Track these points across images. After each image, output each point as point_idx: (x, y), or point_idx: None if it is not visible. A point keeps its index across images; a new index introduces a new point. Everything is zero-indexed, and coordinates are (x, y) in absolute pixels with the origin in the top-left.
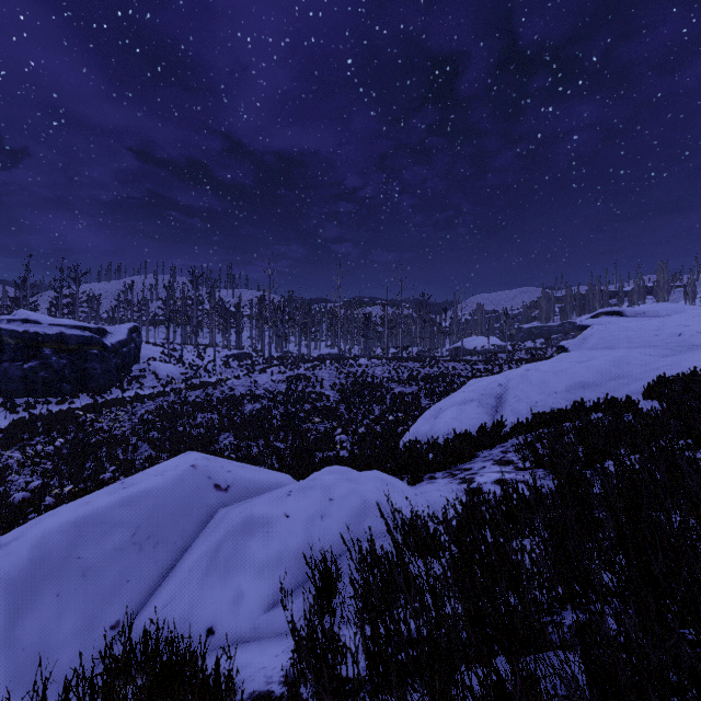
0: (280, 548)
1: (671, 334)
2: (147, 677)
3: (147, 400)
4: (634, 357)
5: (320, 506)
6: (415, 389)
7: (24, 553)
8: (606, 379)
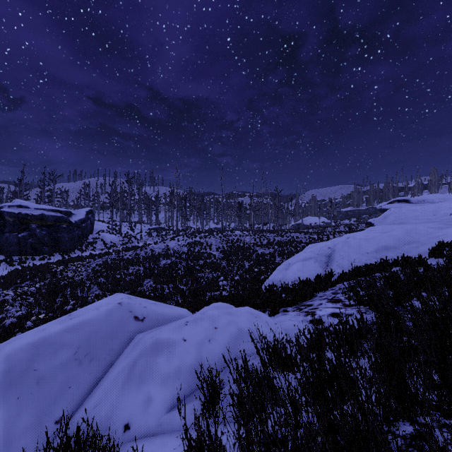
0: (179, 363)
1: (445, 214)
2: None
3: (97, 257)
4: (421, 229)
5: (208, 333)
6: (272, 250)
7: None
8: (402, 244)
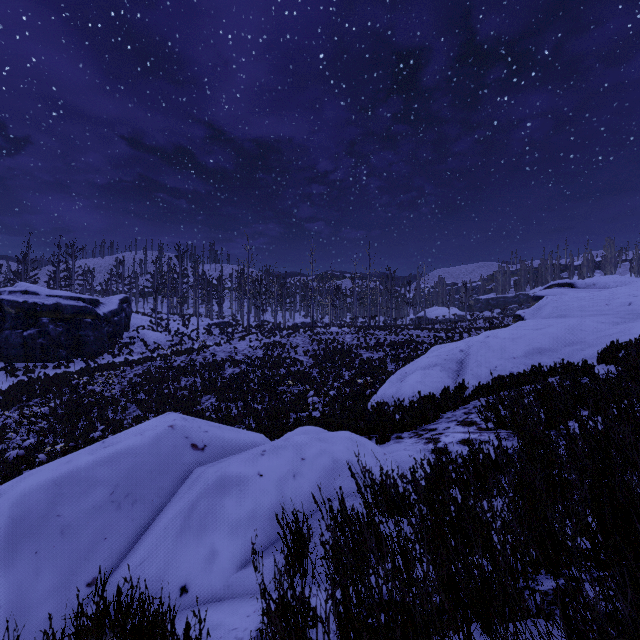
0: (254, 506)
1: (622, 303)
2: (117, 639)
3: (136, 365)
4: (588, 325)
5: (292, 465)
6: (382, 355)
7: (5, 511)
8: (561, 345)
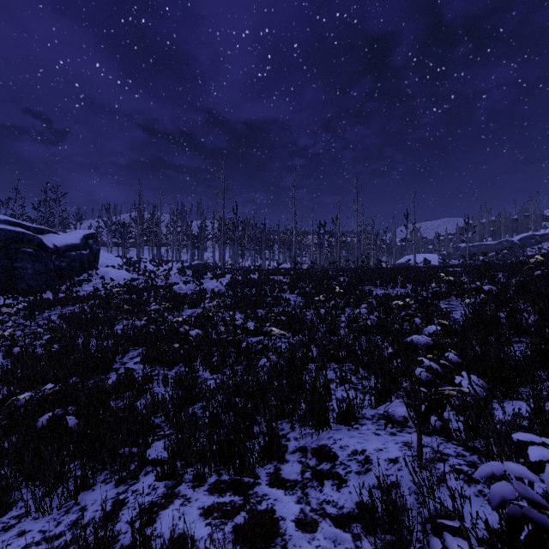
0: None
1: None
2: None
3: (73, 303)
4: None
5: None
6: (404, 291)
7: None
8: None
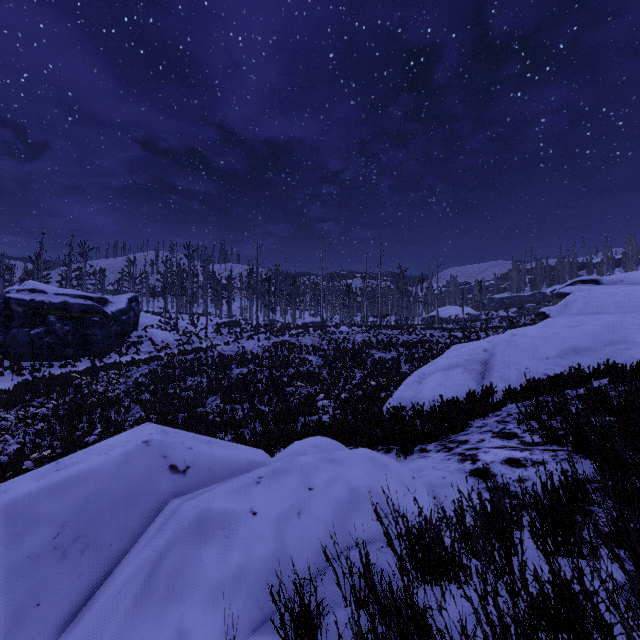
0: (242, 560)
1: None
2: None
3: (142, 364)
4: (629, 322)
5: (296, 498)
6: (395, 355)
7: None
8: (601, 344)
